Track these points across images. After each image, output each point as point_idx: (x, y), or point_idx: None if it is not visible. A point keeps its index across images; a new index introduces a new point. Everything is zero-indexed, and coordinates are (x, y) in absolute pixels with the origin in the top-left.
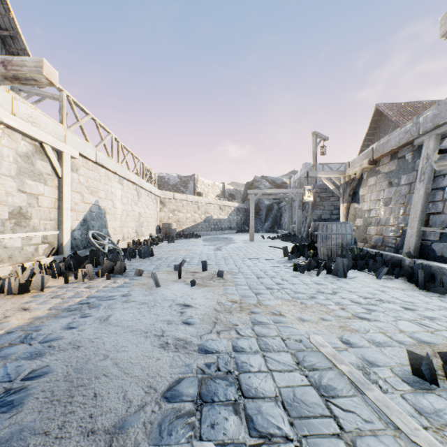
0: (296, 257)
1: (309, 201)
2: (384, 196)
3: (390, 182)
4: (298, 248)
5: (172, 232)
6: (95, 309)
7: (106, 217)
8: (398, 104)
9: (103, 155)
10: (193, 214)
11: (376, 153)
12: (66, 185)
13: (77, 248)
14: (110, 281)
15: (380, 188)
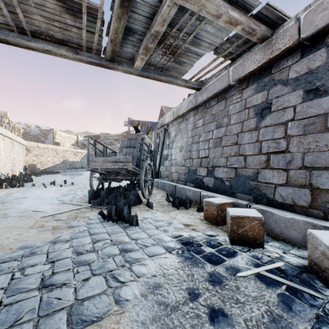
0: None
1: None
2: None
3: None
4: None
5: (37, 170)
6: (26, 192)
7: None
8: (170, 108)
9: None
10: (53, 157)
11: None
12: None
13: None
14: (20, 188)
15: None
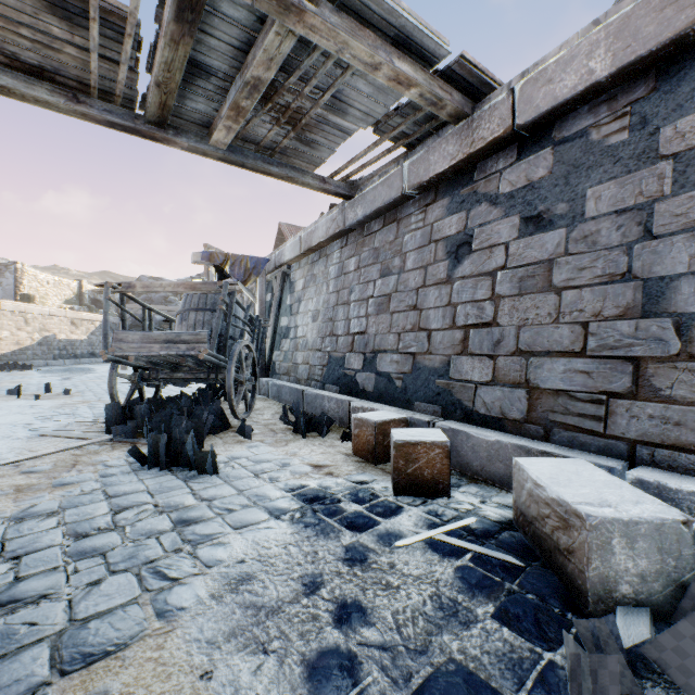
0: None
1: None
2: None
3: None
4: None
5: None
6: None
7: None
8: (299, 228)
9: None
10: (15, 331)
11: None
12: None
13: None
14: None
15: None
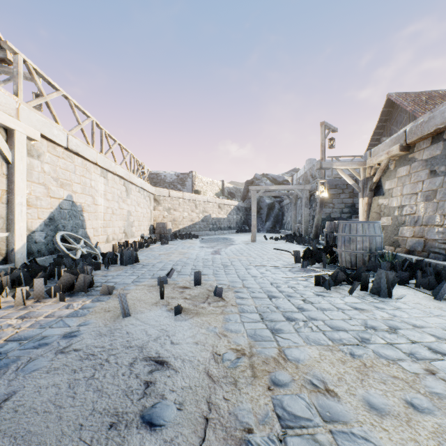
0: (311, 264)
1: (323, 197)
2: (424, 189)
3: (432, 171)
4: (311, 253)
5: (167, 232)
6: None
7: (83, 215)
8: (412, 94)
9: (77, 141)
10: (190, 212)
11: (411, 136)
12: (19, 173)
13: (40, 253)
14: (62, 303)
15: (416, 180)
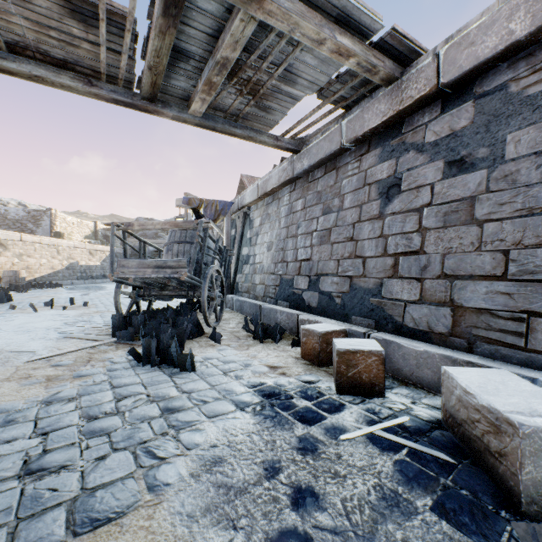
0: None
1: None
2: None
3: None
4: None
5: (21, 281)
6: None
7: None
8: (256, 178)
9: None
10: (50, 259)
11: None
12: None
13: None
14: None
15: None
